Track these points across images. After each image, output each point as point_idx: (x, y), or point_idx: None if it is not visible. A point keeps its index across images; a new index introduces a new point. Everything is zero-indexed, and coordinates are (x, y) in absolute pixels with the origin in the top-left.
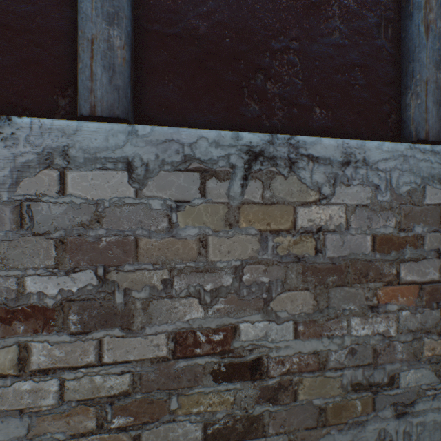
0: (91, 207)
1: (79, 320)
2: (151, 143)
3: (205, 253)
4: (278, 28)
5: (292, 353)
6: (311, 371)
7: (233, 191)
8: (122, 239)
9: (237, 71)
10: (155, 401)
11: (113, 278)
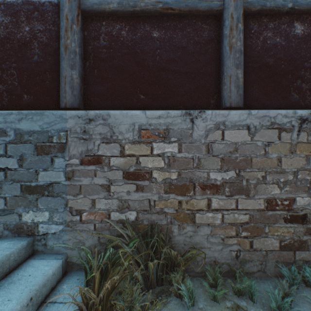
0: (233, 145)
1: (229, 191)
2: (257, 118)
3: (280, 165)
4: (308, 56)
5: None
6: None
7: (292, 137)
8: (245, 158)
9: (287, 80)
10: (258, 227)
11: (241, 174)
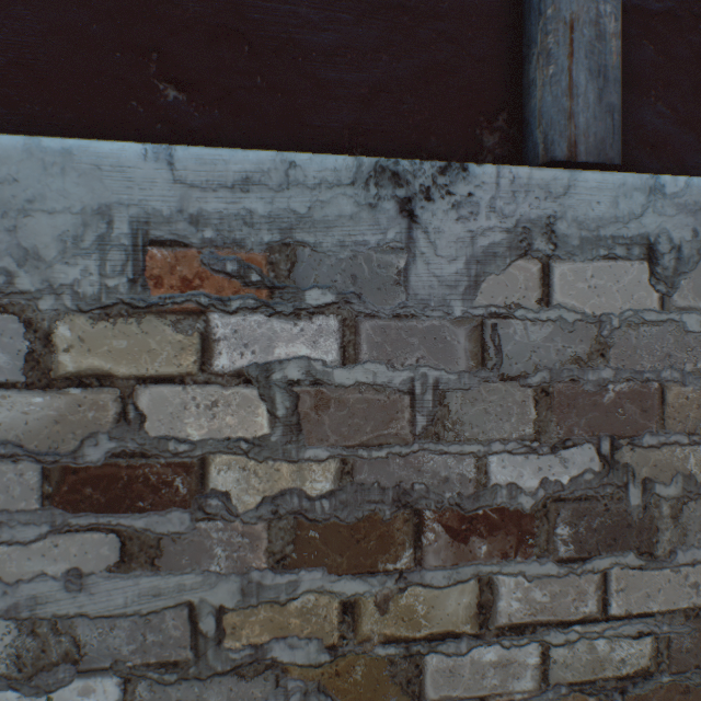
0: (590, 327)
1: (571, 536)
2: (684, 209)
3: None
4: None
5: None
6: None
7: None
8: (639, 387)
9: None
10: (690, 689)
11: (624, 460)
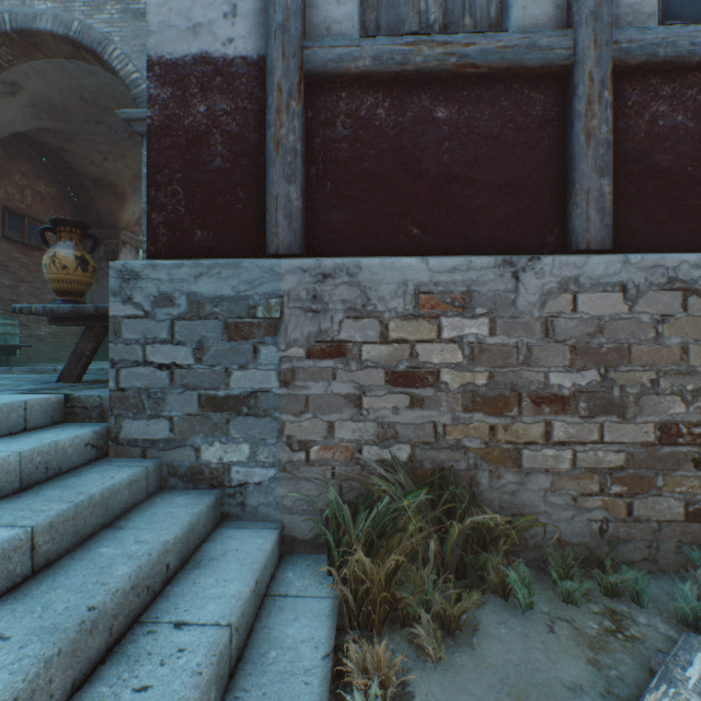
0: (594, 321)
1: (585, 407)
2: (640, 269)
3: (686, 358)
4: None
5: None
6: None
7: None
8: (618, 346)
9: (698, 195)
10: (643, 477)
11: (610, 377)
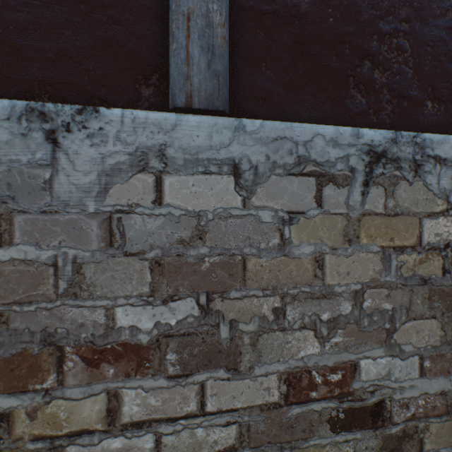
0: (192, 219)
1: (178, 360)
2: (260, 141)
3: (321, 275)
4: (386, 7)
5: (417, 394)
6: (438, 415)
7: (352, 199)
8: (228, 259)
9: (341, 57)
10: None
11: (217, 308)
